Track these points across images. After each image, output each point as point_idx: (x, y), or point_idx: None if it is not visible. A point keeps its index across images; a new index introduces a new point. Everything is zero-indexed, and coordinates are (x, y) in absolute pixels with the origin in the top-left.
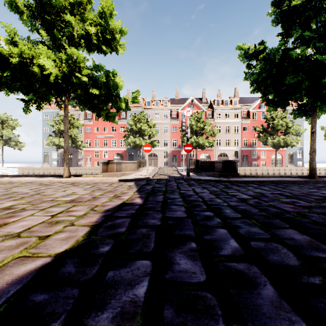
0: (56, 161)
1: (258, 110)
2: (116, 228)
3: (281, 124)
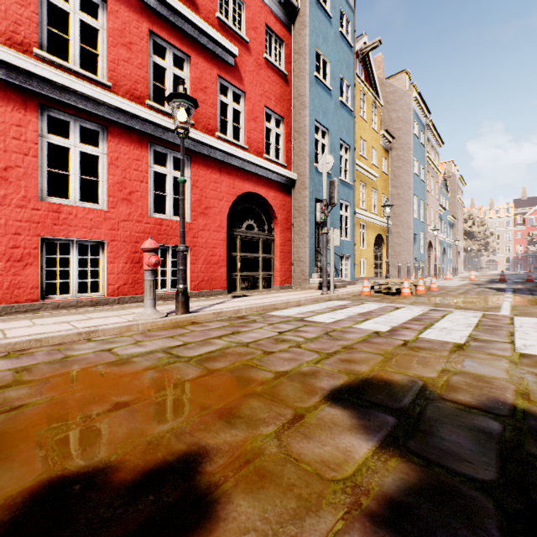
0: None
1: None
2: None
3: None
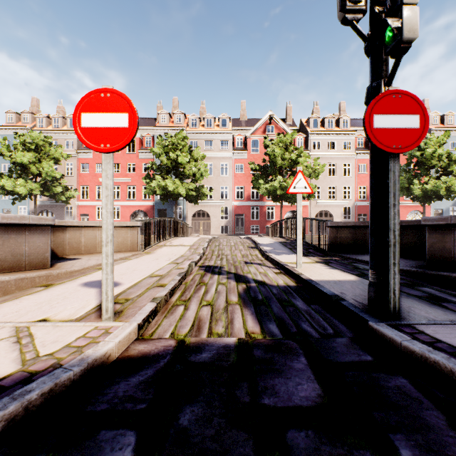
0: None
1: None
2: None
3: (439, 155)
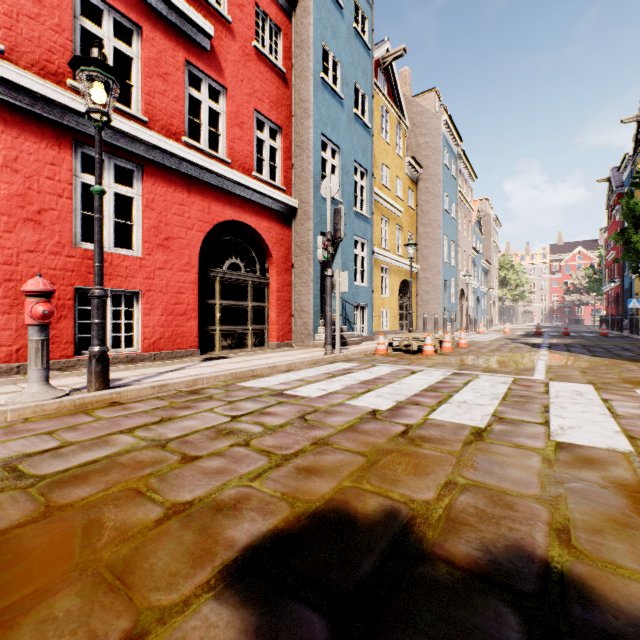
0: None
1: None
2: None
3: None
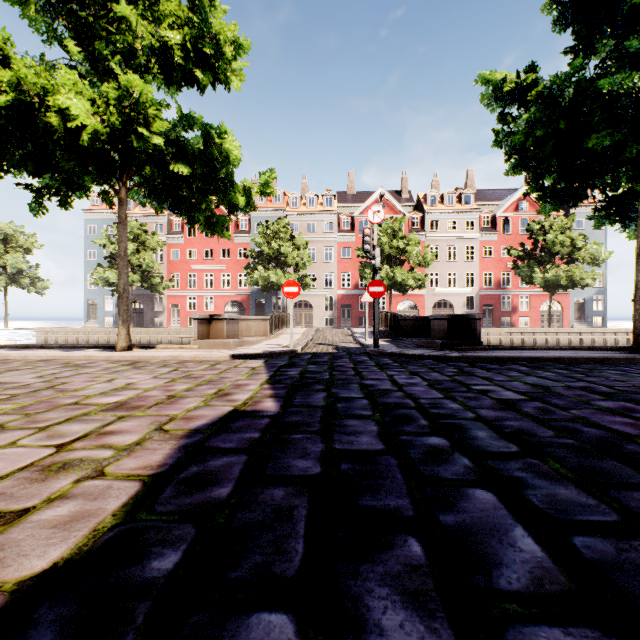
0: (112, 316)
1: (514, 214)
2: (207, 488)
3: (561, 241)
